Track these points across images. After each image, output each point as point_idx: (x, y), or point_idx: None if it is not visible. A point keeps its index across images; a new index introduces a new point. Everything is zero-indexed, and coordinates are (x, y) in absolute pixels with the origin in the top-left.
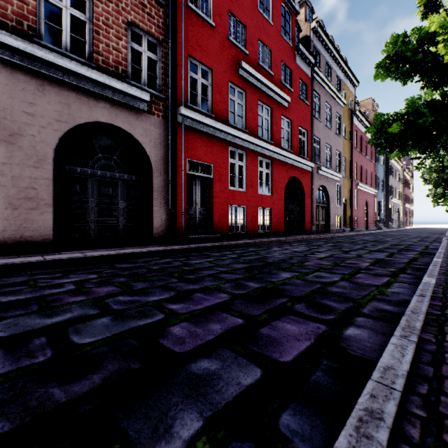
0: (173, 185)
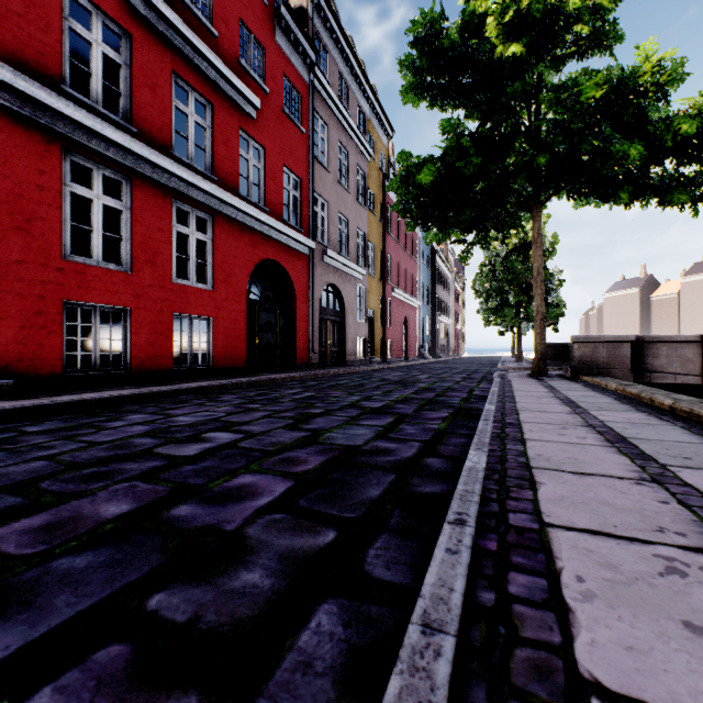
0: None
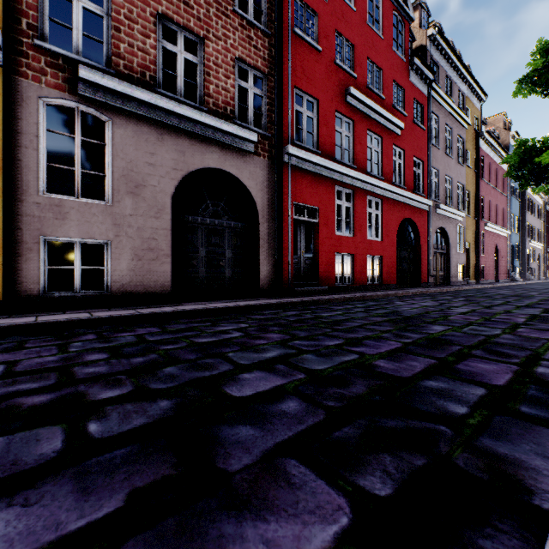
0: (278, 232)
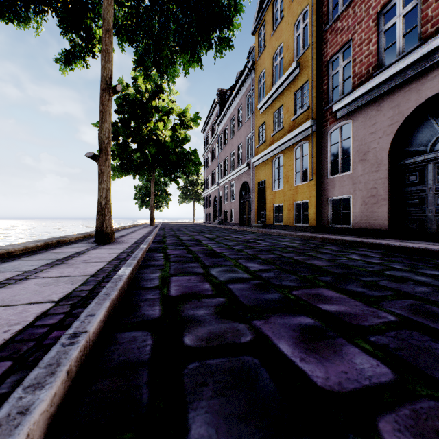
0: None
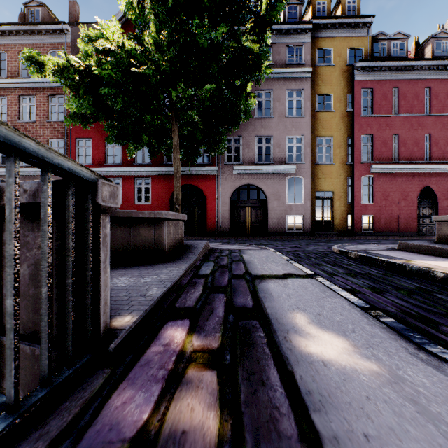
0: None
